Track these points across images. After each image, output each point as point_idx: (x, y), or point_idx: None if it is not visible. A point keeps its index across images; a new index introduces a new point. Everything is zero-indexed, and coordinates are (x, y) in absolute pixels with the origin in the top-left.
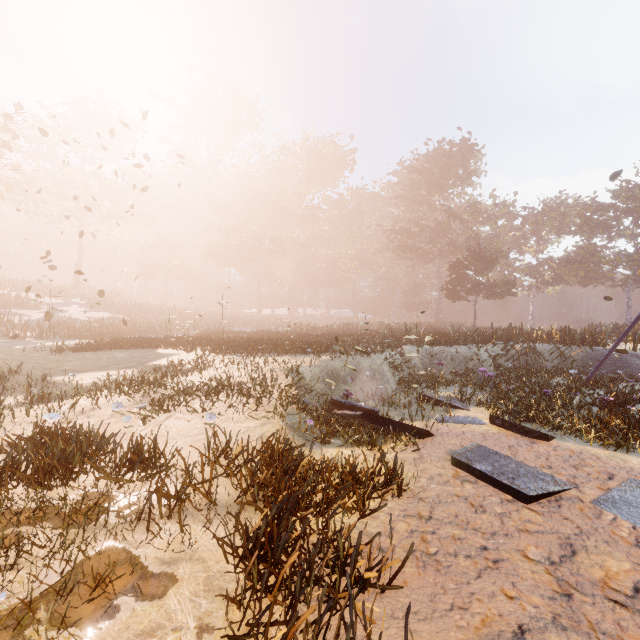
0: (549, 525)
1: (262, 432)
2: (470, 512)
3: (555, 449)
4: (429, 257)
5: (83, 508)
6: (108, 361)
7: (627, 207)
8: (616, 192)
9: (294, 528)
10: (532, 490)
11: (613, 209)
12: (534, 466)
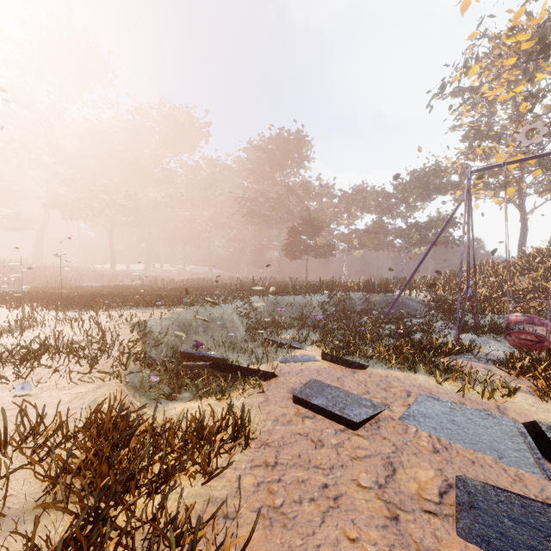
0: (374, 447)
1: (94, 397)
2: (311, 449)
3: (370, 376)
4: (272, 223)
5: None
6: None
7: (402, 197)
8: (396, 185)
9: (116, 525)
10: (358, 417)
11: (394, 197)
12: (357, 393)
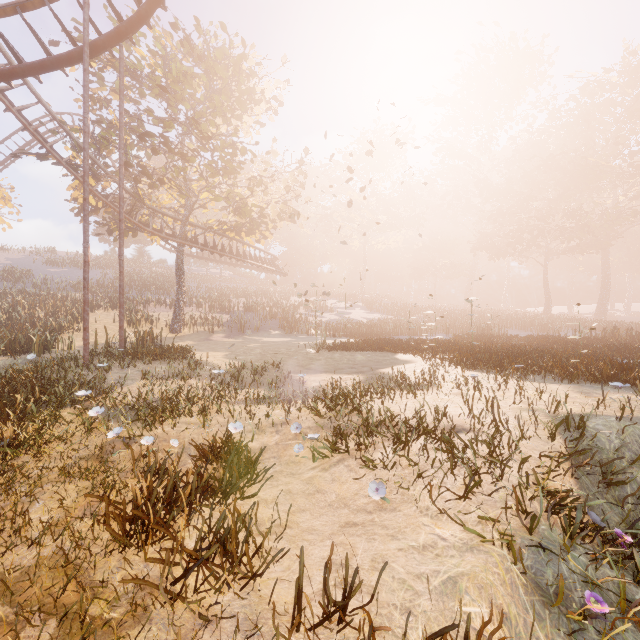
0: None
1: (456, 571)
2: None
3: None
4: None
5: (102, 620)
6: (346, 363)
7: None
8: None
9: None
10: None
11: None
12: None
